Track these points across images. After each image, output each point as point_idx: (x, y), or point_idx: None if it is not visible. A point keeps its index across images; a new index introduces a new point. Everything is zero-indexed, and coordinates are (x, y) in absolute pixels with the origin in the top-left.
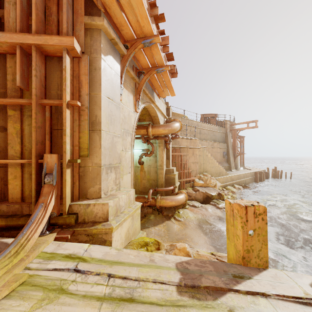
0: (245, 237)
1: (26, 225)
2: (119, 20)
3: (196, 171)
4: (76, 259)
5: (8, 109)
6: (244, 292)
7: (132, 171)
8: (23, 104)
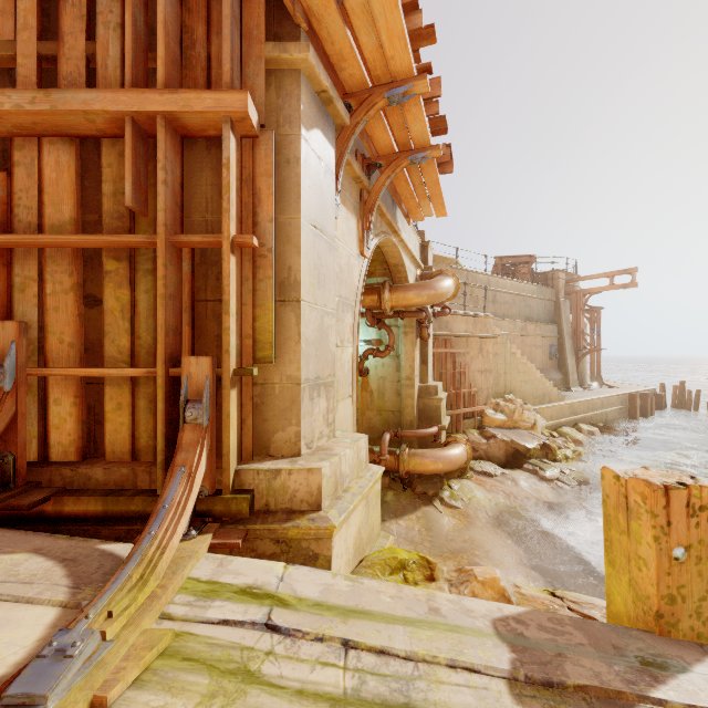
0: (665, 563)
1: (154, 516)
2: (337, 46)
3: (487, 391)
4: (265, 598)
5: (105, 259)
6: None
7: (356, 392)
8: (137, 246)
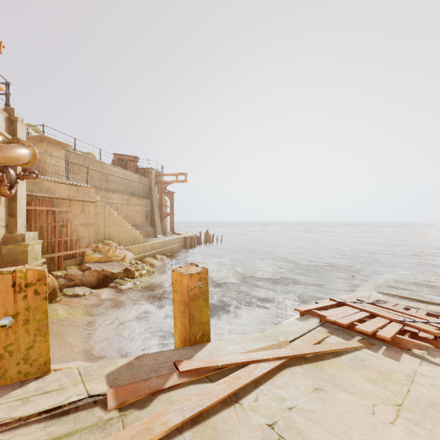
0: None
1: None
2: None
3: (89, 238)
4: None
5: None
6: None
7: None
8: None
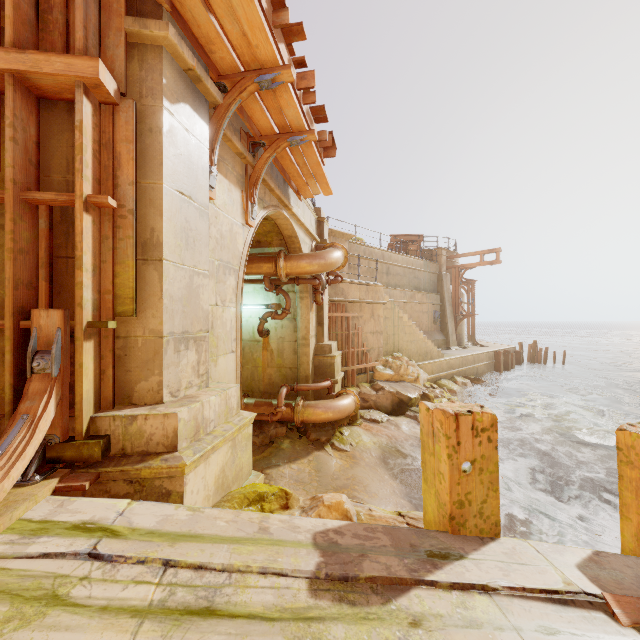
0: (456, 476)
1: None
2: (204, 30)
3: (378, 349)
4: (97, 531)
5: None
6: (447, 586)
7: (239, 348)
8: None
